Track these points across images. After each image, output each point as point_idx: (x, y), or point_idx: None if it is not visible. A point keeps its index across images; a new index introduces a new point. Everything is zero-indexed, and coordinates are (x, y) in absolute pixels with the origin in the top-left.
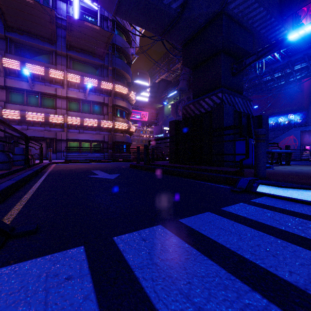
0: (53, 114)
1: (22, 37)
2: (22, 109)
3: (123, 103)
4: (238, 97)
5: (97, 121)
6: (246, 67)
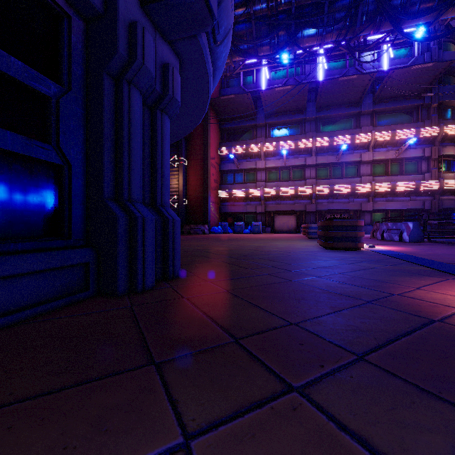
0: (357, 183)
1: (329, 112)
2: (329, 183)
3: None
4: None
5: (414, 183)
6: None
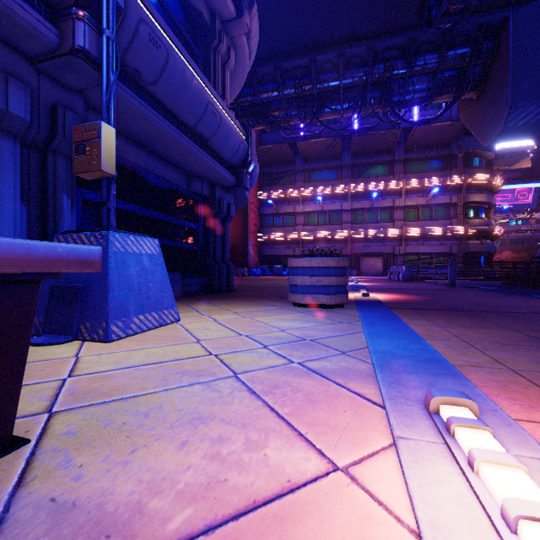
0: (390, 228)
1: (364, 159)
2: (364, 227)
3: (481, 196)
4: None
5: (441, 228)
6: None
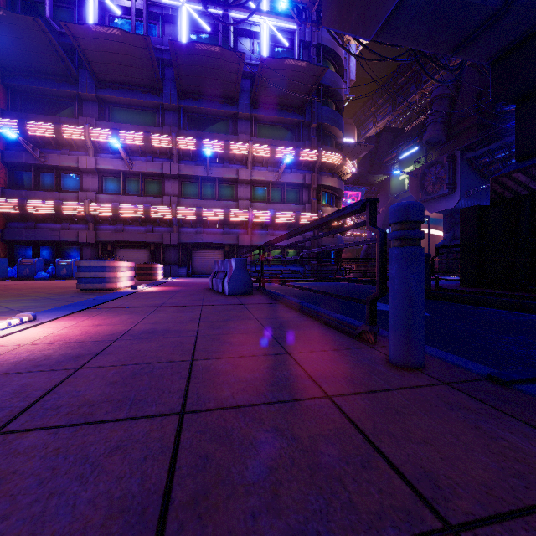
0: (233, 209)
1: (197, 103)
2: (197, 204)
3: (333, 181)
4: None
5: (294, 214)
6: None
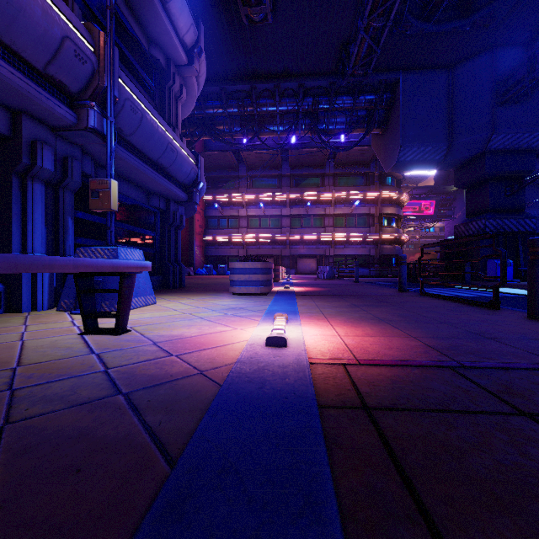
0: (322, 233)
1: (300, 171)
2: (300, 231)
3: (392, 209)
4: (510, 219)
5: (362, 235)
6: (517, 191)
